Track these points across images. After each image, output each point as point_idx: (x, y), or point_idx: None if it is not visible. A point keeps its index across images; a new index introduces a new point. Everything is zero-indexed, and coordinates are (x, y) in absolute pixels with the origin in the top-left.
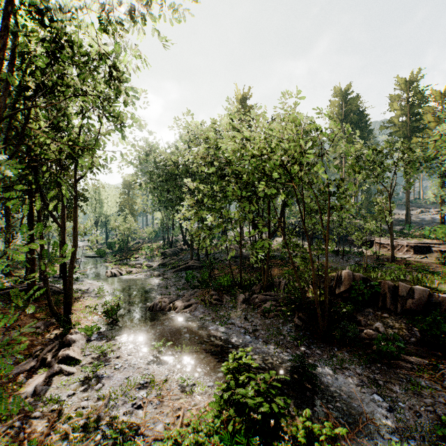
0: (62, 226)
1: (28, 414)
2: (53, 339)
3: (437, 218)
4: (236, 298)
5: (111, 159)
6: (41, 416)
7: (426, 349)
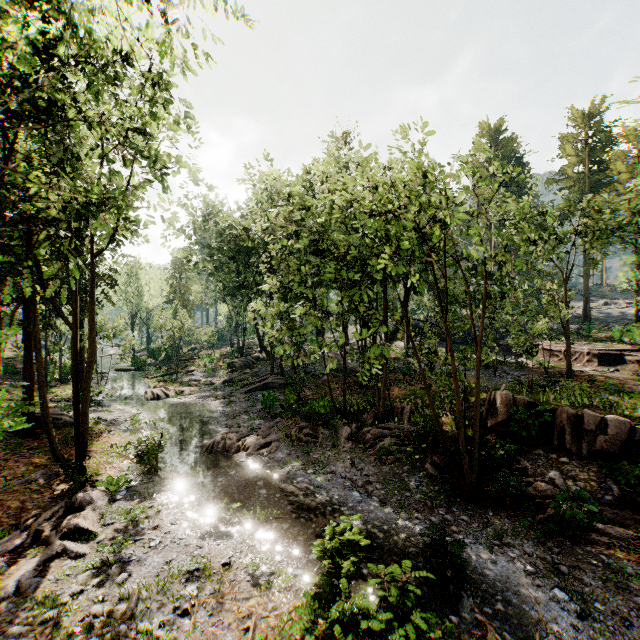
0: (73, 325)
1: (4, 628)
2: (57, 499)
3: (630, 313)
4: (338, 433)
5: (145, 222)
6: (25, 631)
7: (629, 513)
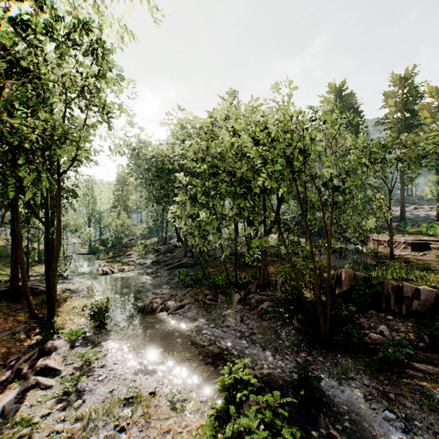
0: (45, 223)
1: None
2: (33, 346)
3: (432, 215)
4: (231, 298)
5: (95, 151)
6: None
7: (436, 355)
